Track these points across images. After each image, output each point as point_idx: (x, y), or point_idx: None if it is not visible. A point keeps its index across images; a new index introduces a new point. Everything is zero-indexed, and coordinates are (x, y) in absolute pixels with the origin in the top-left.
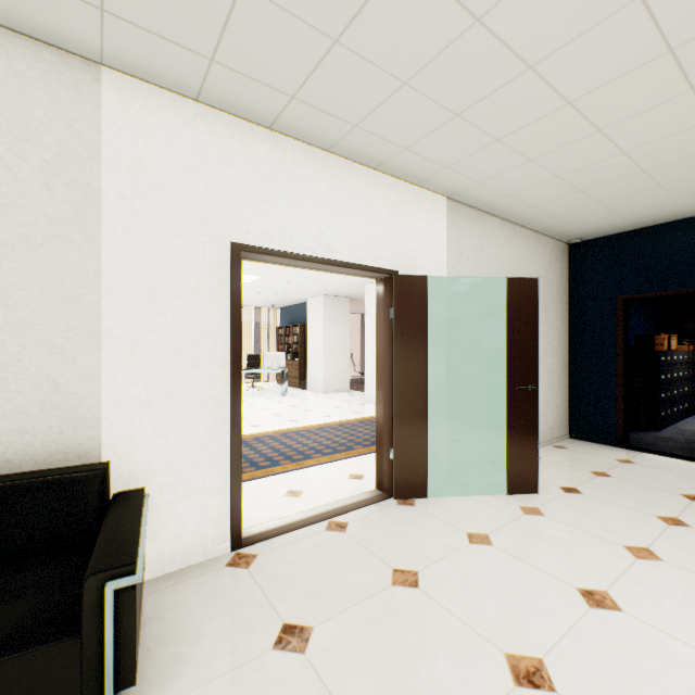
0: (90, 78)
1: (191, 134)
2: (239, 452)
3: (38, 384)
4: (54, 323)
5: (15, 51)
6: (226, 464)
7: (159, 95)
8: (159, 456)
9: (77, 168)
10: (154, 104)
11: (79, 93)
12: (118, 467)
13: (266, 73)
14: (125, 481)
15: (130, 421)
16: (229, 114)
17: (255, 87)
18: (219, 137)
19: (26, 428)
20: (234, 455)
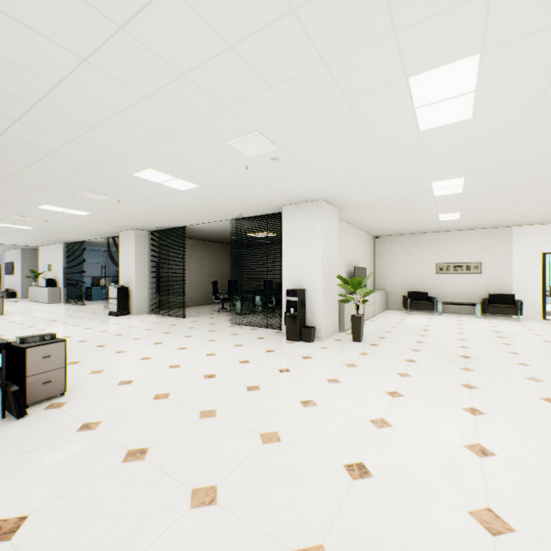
0: (509, 230)
1: (531, 232)
2: (544, 298)
3: (501, 281)
4: (504, 271)
5: (498, 230)
6: (540, 300)
7: (523, 227)
8: (523, 296)
9: (507, 245)
10: (522, 229)
11: (508, 233)
12: (515, 296)
13: (549, 222)
14: (516, 299)
15: (517, 288)
16: (541, 224)
17: (547, 222)
18: (538, 230)
19: (499, 287)
20: (542, 299)
